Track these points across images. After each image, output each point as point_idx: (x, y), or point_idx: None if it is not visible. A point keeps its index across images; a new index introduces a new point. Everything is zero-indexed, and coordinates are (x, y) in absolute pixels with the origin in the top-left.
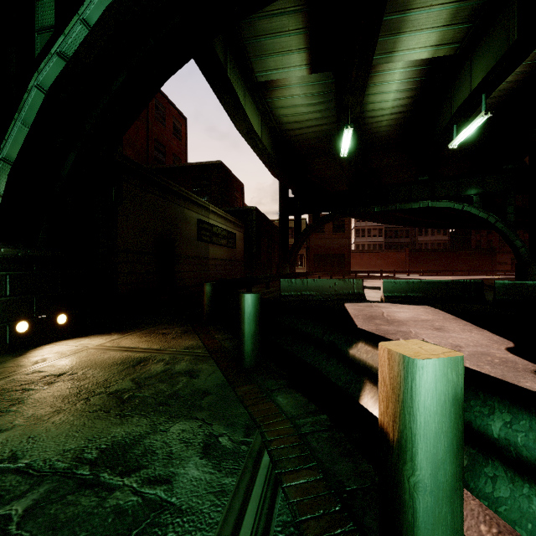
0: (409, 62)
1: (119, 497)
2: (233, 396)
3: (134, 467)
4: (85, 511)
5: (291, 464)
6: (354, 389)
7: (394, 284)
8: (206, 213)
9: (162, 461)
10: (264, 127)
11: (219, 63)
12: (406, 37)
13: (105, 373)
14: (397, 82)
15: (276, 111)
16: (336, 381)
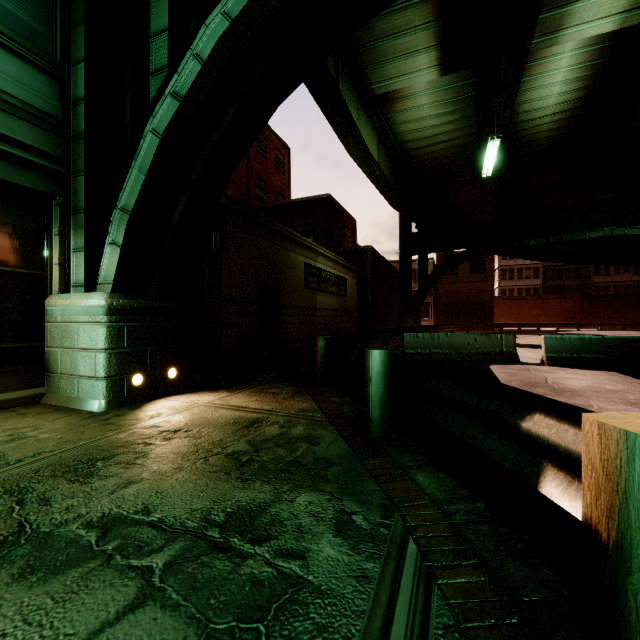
0: (583, 40)
1: (253, 566)
2: (362, 469)
3: (263, 536)
4: (221, 575)
5: (444, 557)
6: (529, 474)
7: (560, 341)
8: (314, 255)
9: (292, 533)
10: (381, 149)
11: (330, 79)
12: (579, 7)
13: (220, 433)
14: (564, 70)
15: (397, 128)
16: (501, 461)
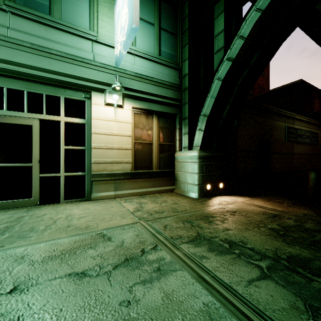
0: None
1: (319, 285)
2: None
3: (317, 274)
4: (301, 282)
5: None
6: None
7: None
8: (291, 121)
9: None
10: None
11: None
12: None
13: (258, 217)
14: None
15: None
16: None
